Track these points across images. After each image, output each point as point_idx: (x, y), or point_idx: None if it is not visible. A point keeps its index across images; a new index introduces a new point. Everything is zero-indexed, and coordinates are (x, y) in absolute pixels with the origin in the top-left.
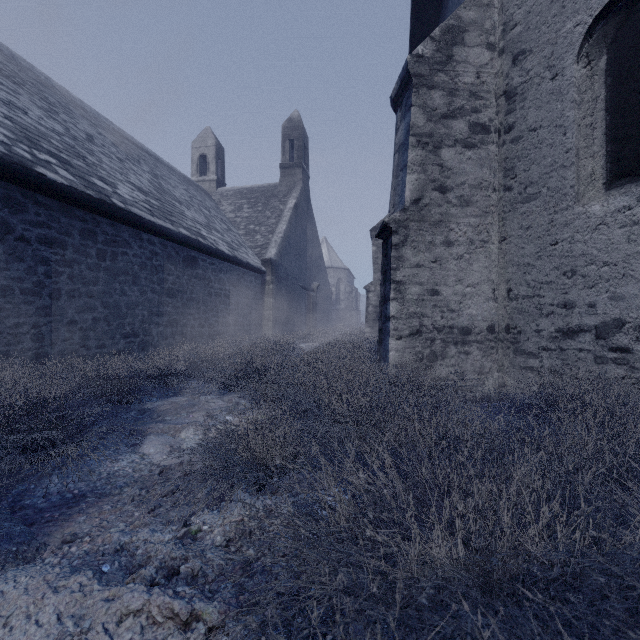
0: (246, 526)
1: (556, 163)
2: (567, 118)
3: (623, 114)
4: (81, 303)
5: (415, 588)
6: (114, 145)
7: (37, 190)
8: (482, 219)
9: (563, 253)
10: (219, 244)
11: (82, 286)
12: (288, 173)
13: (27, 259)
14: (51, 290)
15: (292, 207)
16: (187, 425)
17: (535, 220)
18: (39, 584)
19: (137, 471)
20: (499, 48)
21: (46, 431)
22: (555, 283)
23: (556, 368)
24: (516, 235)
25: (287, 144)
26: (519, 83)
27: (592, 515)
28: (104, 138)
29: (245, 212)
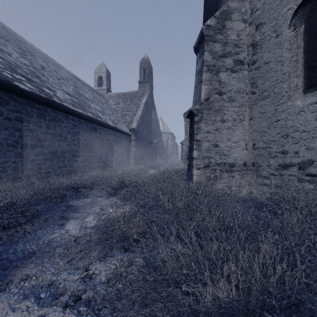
0: (118, 271)
1: (278, 80)
2: (284, 57)
3: (313, 55)
4: (37, 151)
5: (209, 314)
6: (55, 71)
7: (15, 94)
8: (240, 108)
9: (282, 126)
10: (108, 121)
11: (38, 142)
12: (142, 85)
13: (9, 129)
14: (22, 144)
15: (144, 102)
16: (90, 214)
17: (267, 109)
18: (5, 306)
19: (63, 239)
20: (249, 22)
21: (16, 218)
22: (277, 141)
23: (278, 184)
24: (257, 116)
25: (142, 71)
26: (259, 39)
27: (305, 270)
28: (50, 68)
29: (121, 105)
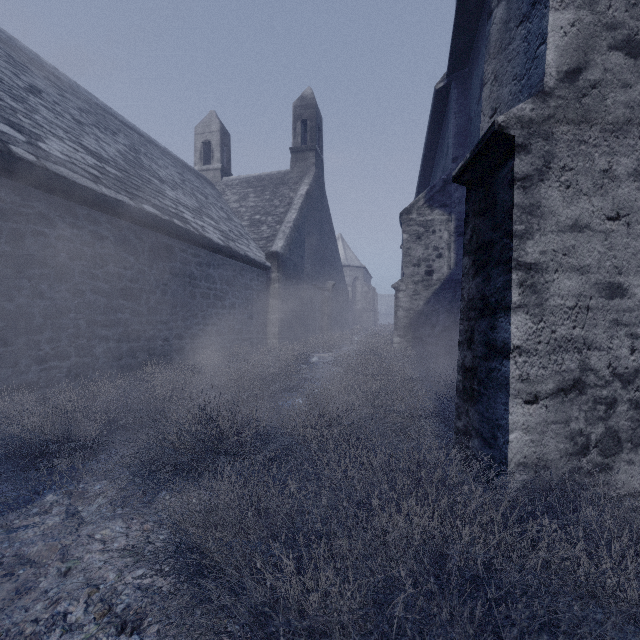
0: None
1: None
2: None
3: None
4: None
5: None
6: (80, 110)
7: None
8: None
9: None
10: (208, 231)
11: None
12: (300, 158)
13: None
14: None
15: (304, 194)
16: None
17: None
18: None
19: None
20: None
21: None
22: None
23: None
24: None
25: (298, 125)
26: None
27: None
28: (66, 100)
29: (251, 201)
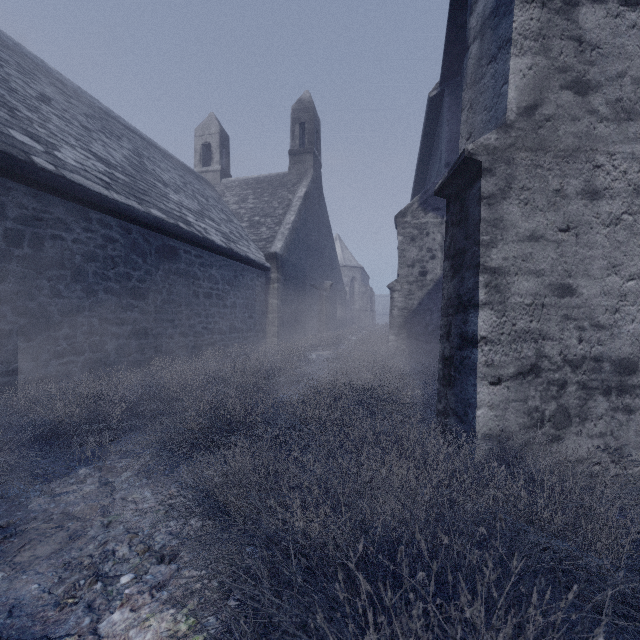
0: None
1: None
2: None
3: None
4: None
5: None
6: (86, 116)
7: None
8: None
9: None
10: (210, 233)
11: None
12: (298, 160)
13: None
14: None
15: (302, 196)
16: None
17: None
18: None
19: None
20: None
21: None
22: None
23: None
24: None
25: (297, 128)
26: None
27: None
28: (73, 107)
29: (250, 203)
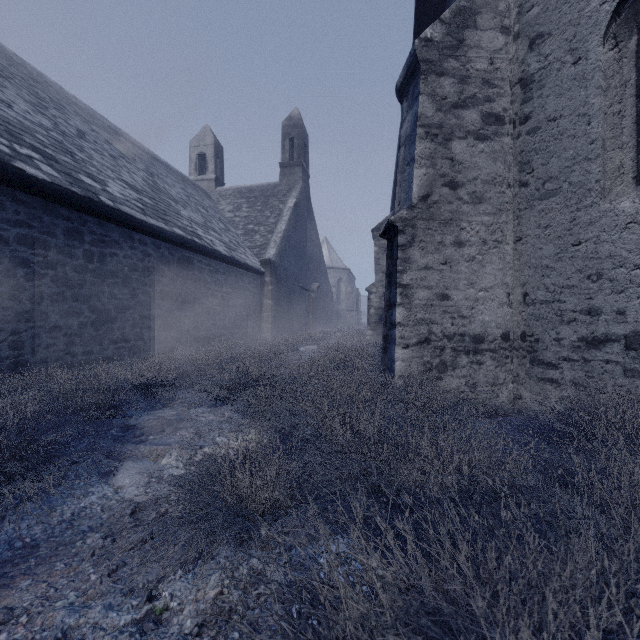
0: (225, 601)
1: (579, 155)
2: (592, 106)
3: None
4: (66, 307)
5: None
6: (108, 142)
7: (16, 186)
8: (496, 217)
9: (587, 254)
10: (216, 244)
11: (67, 289)
12: (288, 172)
13: (4, 261)
14: (32, 294)
15: (292, 206)
16: (170, 448)
17: (555, 218)
18: None
19: (106, 510)
20: (514, 32)
21: (3, 461)
22: (578, 287)
23: (579, 381)
24: (533, 235)
25: (287, 142)
26: (536, 69)
27: None
28: (97, 135)
29: (244, 212)
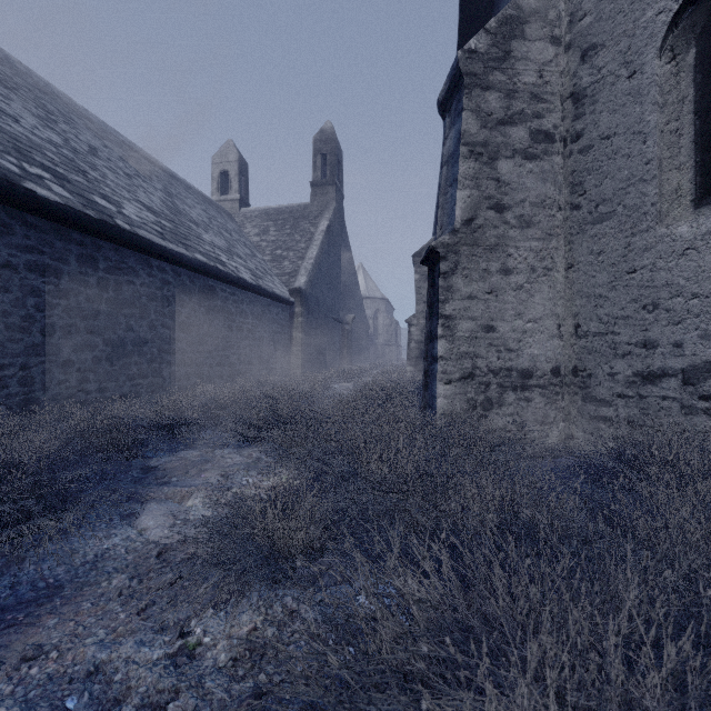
0: (259, 637)
1: (634, 176)
2: (647, 123)
3: None
4: (79, 340)
5: None
6: (122, 159)
7: (26, 209)
8: (545, 243)
9: (643, 283)
10: (241, 271)
11: (80, 320)
12: (320, 192)
13: (14, 289)
14: (43, 325)
15: (324, 230)
16: (196, 489)
17: (608, 244)
18: None
19: (130, 551)
20: (565, 43)
21: (21, 501)
22: (633, 318)
23: (634, 418)
24: (585, 261)
25: (319, 159)
26: (589, 83)
27: None
28: (110, 151)
29: (271, 235)
